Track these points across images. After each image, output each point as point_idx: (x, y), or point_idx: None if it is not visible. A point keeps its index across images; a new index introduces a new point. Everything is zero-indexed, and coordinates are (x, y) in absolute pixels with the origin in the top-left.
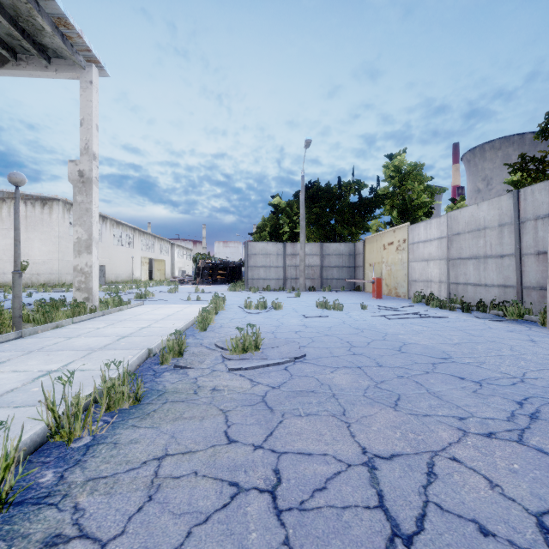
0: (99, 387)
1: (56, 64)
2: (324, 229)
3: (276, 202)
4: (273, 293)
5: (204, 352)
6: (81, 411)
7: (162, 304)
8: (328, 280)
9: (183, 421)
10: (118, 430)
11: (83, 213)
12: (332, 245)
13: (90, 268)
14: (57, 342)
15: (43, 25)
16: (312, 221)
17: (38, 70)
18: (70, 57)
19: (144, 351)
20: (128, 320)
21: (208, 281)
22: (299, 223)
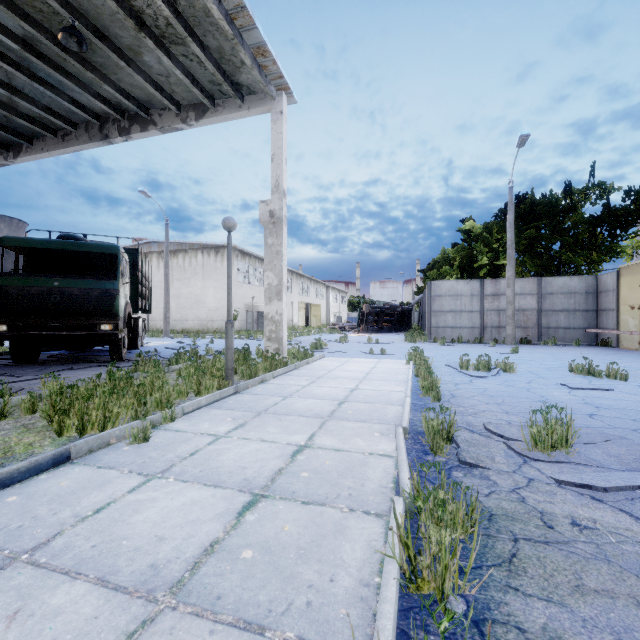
0: (406, 494)
1: (248, 102)
2: (541, 258)
3: (468, 227)
4: (470, 347)
5: (479, 439)
6: (443, 552)
7: (344, 357)
8: (551, 329)
9: (600, 600)
10: (493, 592)
11: (274, 256)
12: (556, 280)
13: (280, 316)
14: (276, 402)
15: (244, 59)
16: (521, 248)
17: (232, 112)
18: (264, 89)
19: (401, 431)
20: (326, 377)
21: (374, 329)
22: (502, 252)
